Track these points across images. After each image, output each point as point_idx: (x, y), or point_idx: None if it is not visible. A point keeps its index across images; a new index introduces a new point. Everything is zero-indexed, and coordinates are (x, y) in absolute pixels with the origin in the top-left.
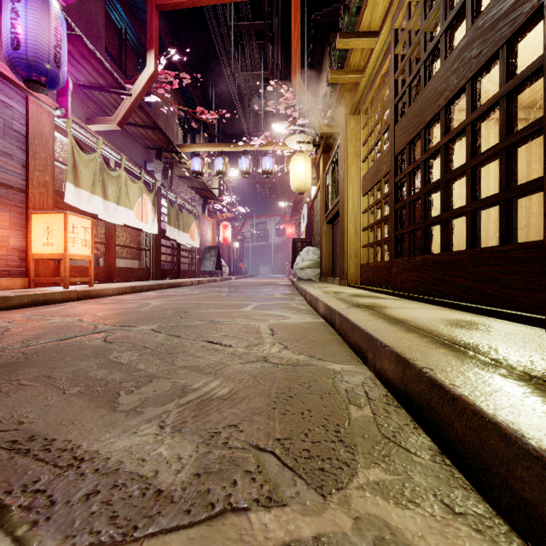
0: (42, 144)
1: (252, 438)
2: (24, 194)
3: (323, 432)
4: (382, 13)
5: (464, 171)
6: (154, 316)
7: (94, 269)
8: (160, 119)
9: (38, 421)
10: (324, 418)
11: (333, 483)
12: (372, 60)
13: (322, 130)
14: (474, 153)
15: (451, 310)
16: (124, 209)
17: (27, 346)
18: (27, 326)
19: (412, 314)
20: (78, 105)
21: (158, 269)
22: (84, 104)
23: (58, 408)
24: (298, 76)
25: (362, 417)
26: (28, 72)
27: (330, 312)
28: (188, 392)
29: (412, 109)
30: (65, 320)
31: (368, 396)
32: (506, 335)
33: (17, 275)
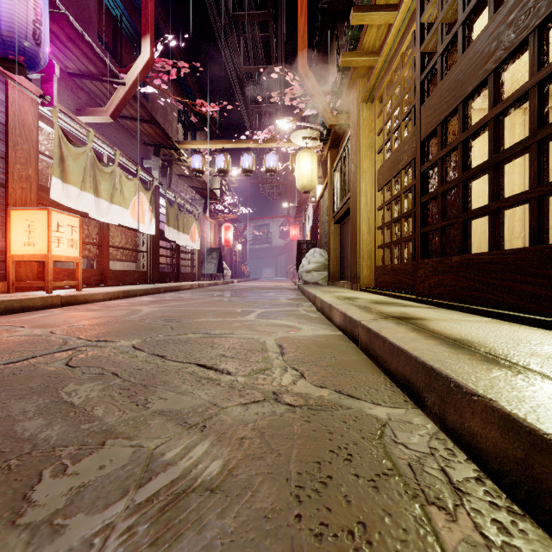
0: (24, 134)
1: None
2: (3, 188)
3: None
4: None
5: (526, 147)
6: (141, 327)
7: (85, 271)
8: (159, 114)
9: None
10: (396, 550)
11: None
12: (391, 36)
13: (331, 122)
14: (542, 122)
15: (510, 323)
16: (119, 208)
17: None
18: None
19: (467, 330)
20: (68, 94)
21: (156, 272)
22: (74, 94)
23: None
24: (305, 63)
25: (465, 547)
26: (3, 50)
27: (351, 324)
28: (156, 470)
29: (446, 82)
30: (33, 332)
31: (451, 481)
32: None
33: None
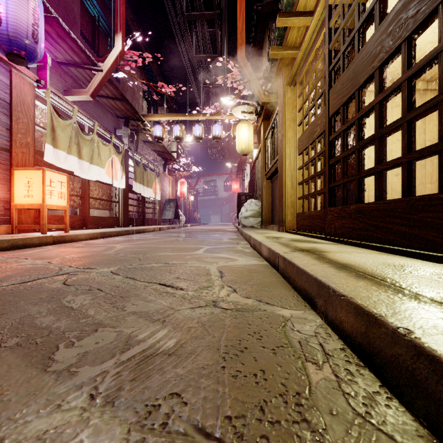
0: (24, 111)
1: (197, 415)
2: (8, 153)
3: (282, 406)
4: None
5: (400, 125)
6: (116, 259)
7: (70, 217)
8: (128, 93)
9: None
10: (281, 382)
11: None
12: (307, 35)
13: (263, 100)
14: (410, 107)
15: (388, 254)
16: (97, 167)
17: None
18: None
19: (354, 258)
20: (57, 79)
21: (126, 217)
22: (62, 78)
23: None
24: (242, 54)
25: (323, 381)
26: (9, 46)
27: (274, 256)
28: (132, 344)
29: (346, 74)
30: (35, 262)
31: (324, 350)
32: None
33: (2, 222)
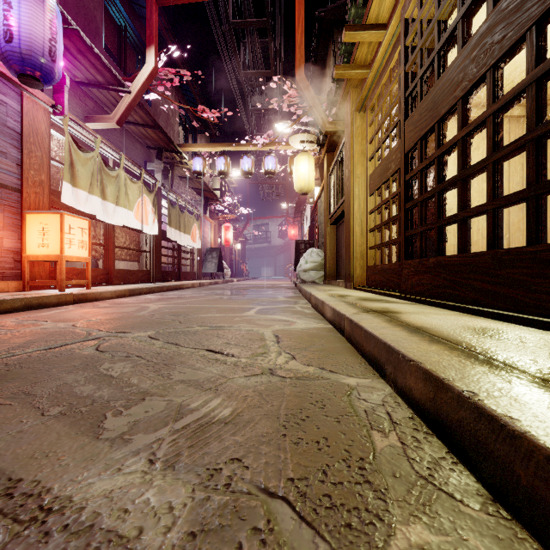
0: (37, 142)
1: (259, 477)
2: (18, 193)
3: (345, 470)
4: (391, 4)
5: (484, 167)
6: (152, 321)
7: (92, 271)
8: (161, 118)
9: (6, 454)
10: (344, 449)
11: (365, 548)
12: (380, 53)
13: (327, 129)
14: (496, 146)
15: (471, 316)
16: (124, 210)
17: (12, 356)
18: (16, 332)
19: (430, 321)
20: (76, 102)
21: (158, 271)
22: (82, 102)
23: (32, 435)
24: (302, 73)
25: (388, 448)
26: (22, 67)
27: (339, 318)
28: (185, 413)
29: (425, 102)
30: (57, 325)
31: (391, 418)
32: (545, 347)
33: (11, 277)
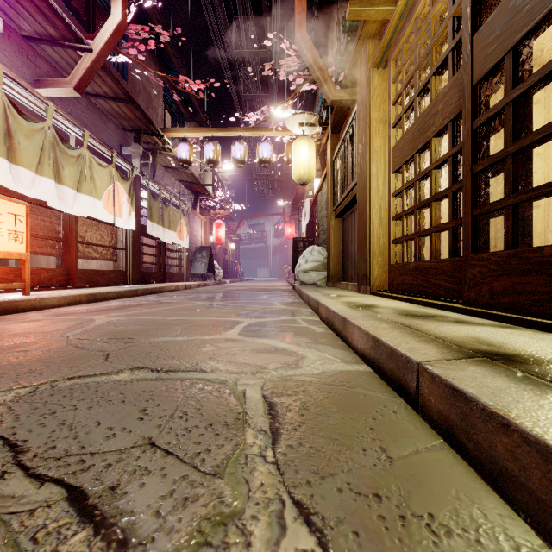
0: None
1: None
2: None
3: None
4: None
5: None
6: (60, 356)
7: (45, 271)
8: (140, 98)
9: None
10: None
11: None
12: None
13: (334, 97)
14: None
15: None
16: (88, 198)
17: None
18: None
19: None
20: (22, 61)
21: (136, 271)
22: (31, 61)
23: None
24: (303, 29)
25: None
26: None
27: (395, 362)
28: None
29: None
30: None
31: None
32: None
33: None
